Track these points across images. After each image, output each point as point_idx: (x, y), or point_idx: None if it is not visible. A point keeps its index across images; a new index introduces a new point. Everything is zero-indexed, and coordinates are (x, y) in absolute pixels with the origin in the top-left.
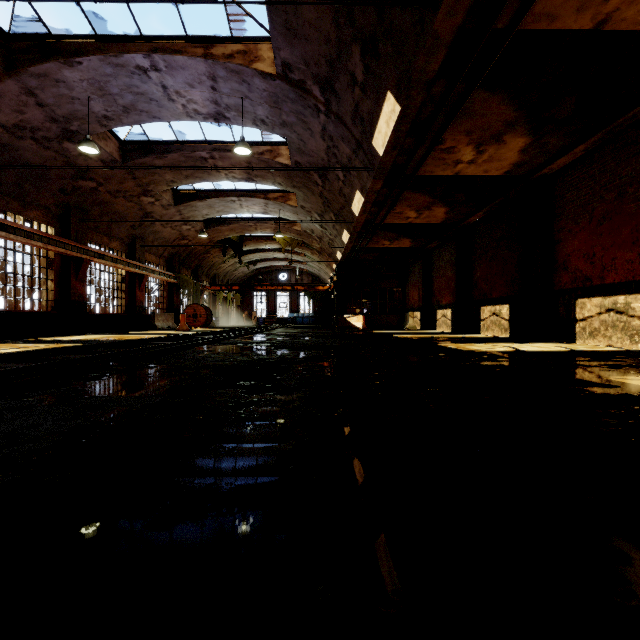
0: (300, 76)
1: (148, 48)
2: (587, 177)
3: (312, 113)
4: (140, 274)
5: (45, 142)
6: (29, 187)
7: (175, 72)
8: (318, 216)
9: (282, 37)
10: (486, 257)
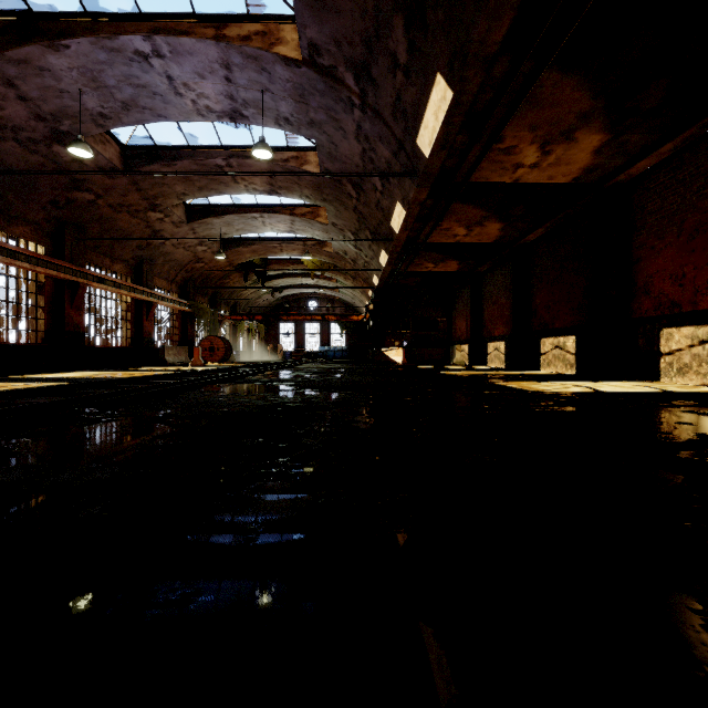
0: (330, 61)
1: (148, 28)
2: (675, 182)
3: (345, 108)
4: (148, 301)
5: (31, 145)
6: (14, 198)
7: (182, 59)
8: (352, 235)
9: (308, 10)
10: (547, 281)
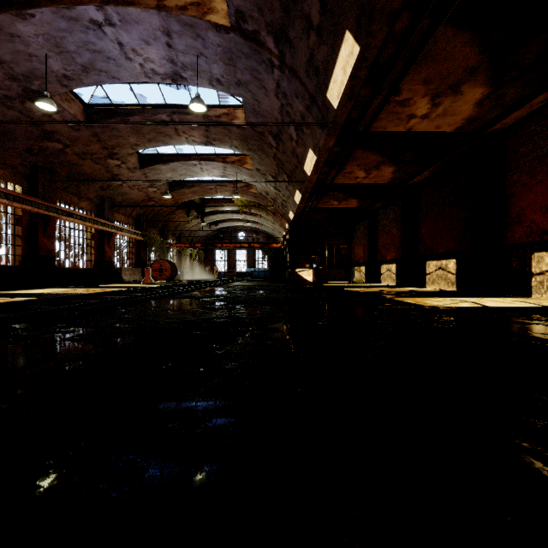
0: (254, 26)
1: None
2: (545, 129)
3: (266, 69)
4: (109, 232)
5: (7, 101)
6: None
7: (129, 27)
8: (272, 178)
9: None
10: (432, 214)
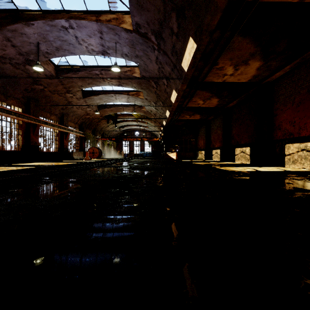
0: (145, 30)
1: (67, 16)
2: (291, 82)
3: (151, 50)
4: (66, 132)
5: (16, 65)
6: (9, 88)
7: (81, 29)
8: (154, 103)
9: (135, 10)
10: (238, 123)
